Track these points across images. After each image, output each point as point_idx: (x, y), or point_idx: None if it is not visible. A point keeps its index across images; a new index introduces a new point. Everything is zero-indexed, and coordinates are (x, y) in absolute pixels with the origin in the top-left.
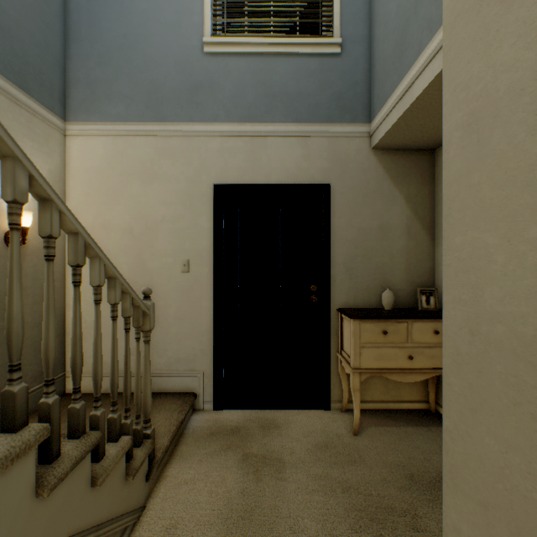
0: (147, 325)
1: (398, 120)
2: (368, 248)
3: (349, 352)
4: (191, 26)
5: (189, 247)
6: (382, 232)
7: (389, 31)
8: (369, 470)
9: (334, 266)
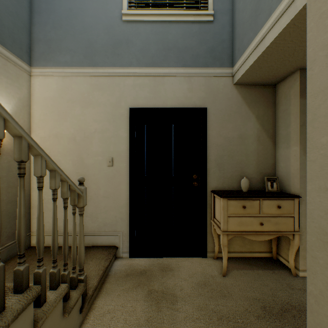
0: (81, 203)
1: (254, 63)
2: (231, 150)
3: (219, 220)
4: (114, 3)
5: (112, 149)
6: (240, 140)
7: (247, 3)
8: (235, 302)
9: (209, 162)
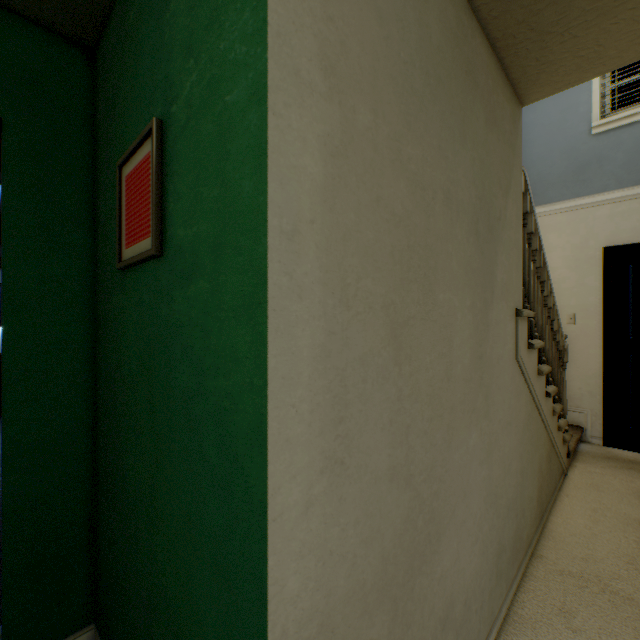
0: (564, 358)
1: None
2: None
3: None
4: (576, 117)
5: (573, 303)
6: None
7: None
8: None
9: None
